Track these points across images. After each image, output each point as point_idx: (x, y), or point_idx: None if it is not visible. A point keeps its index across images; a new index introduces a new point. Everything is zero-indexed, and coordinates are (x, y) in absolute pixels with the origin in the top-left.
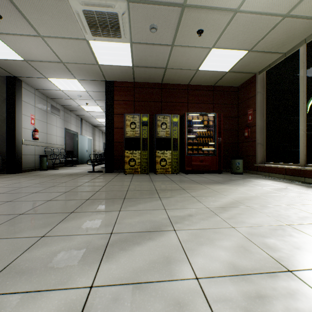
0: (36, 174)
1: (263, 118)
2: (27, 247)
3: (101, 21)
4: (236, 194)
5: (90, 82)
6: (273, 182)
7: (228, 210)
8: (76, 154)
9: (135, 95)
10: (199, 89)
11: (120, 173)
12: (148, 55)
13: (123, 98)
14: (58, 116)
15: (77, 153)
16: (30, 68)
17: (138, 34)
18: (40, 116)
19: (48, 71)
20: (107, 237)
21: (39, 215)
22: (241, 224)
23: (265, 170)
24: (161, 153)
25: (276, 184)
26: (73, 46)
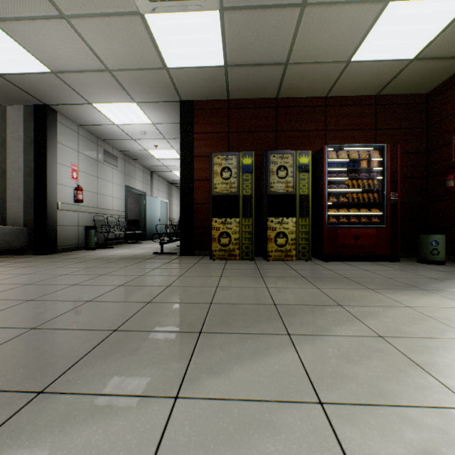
0: (74, 256)
1: None
2: None
3: None
4: None
5: (156, 105)
6: None
7: None
8: (143, 225)
9: (230, 123)
10: (347, 104)
11: (204, 258)
12: (254, 37)
13: (209, 128)
14: (115, 168)
15: (144, 224)
16: (64, 87)
17: None
18: (87, 166)
19: (91, 91)
20: None
21: None
22: None
23: None
24: (277, 222)
25: None
26: (120, 31)
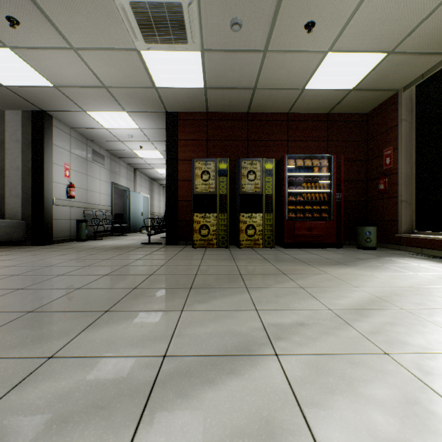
0: (70, 246)
1: (411, 160)
2: (18, 379)
3: (157, 18)
4: (374, 284)
5: (144, 114)
6: (432, 264)
7: (368, 315)
8: (127, 219)
9: (208, 132)
10: (305, 119)
11: (187, 247)
12: (228, 70)
13: (191, 136)
14: (103, 166)
15: (128, 217)
16: (63, 98)
17: (213, 36)
18: (78, 165)
19: (87, 101)
20: (155, 365)
21: (56, 314)
22: (399, 346)
23: (414, 243)
24: (247, 216)
25: (438, 267)
26: (119, 60)
